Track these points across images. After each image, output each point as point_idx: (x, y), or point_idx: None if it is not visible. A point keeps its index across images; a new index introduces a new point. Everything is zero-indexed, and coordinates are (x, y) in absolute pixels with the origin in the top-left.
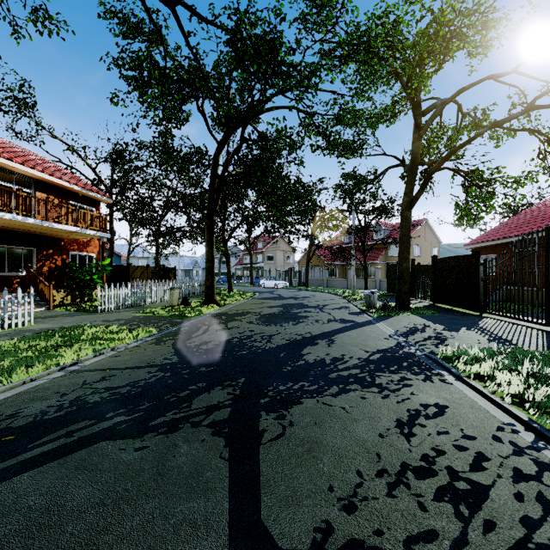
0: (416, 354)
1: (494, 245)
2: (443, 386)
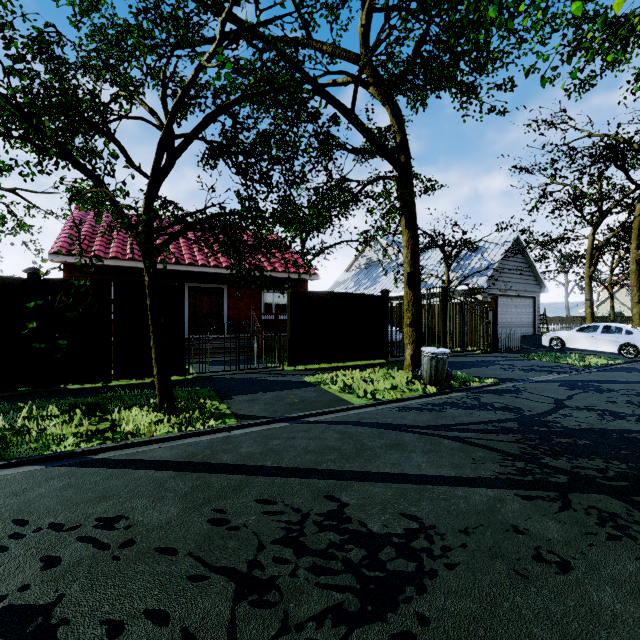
0: (600, 369)
1: (136, 268)
2: (630, 366)
